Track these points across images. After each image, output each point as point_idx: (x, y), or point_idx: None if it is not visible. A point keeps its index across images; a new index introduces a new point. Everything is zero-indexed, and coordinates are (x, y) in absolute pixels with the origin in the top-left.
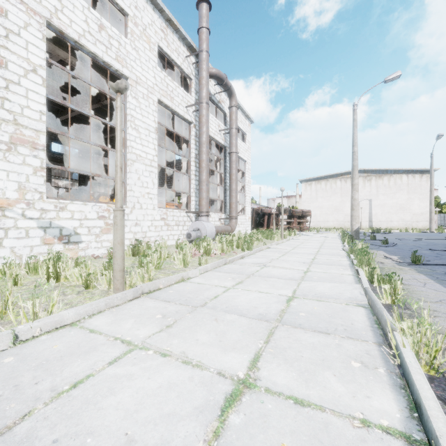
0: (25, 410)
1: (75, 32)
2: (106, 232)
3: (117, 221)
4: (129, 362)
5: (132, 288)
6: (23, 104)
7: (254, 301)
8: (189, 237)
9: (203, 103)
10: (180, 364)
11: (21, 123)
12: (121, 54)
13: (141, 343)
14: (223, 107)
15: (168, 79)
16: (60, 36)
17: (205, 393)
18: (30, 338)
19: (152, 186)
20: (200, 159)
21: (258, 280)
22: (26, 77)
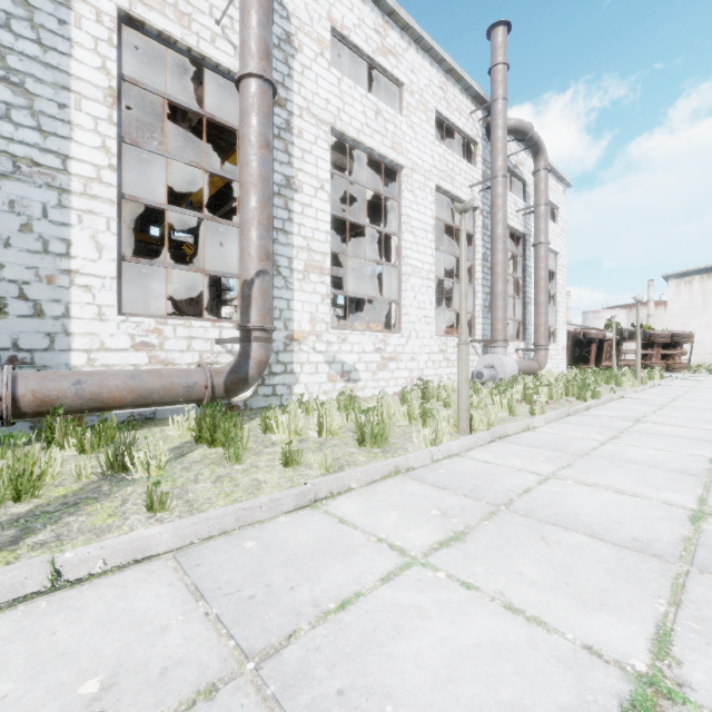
0: (506, 498)
1: (354, 129)
2: (382, 368)
3: (463, 356)
4: (556, 485)
5: (488, 430)
6: (313, 226)
7: (655, 457)
8: (479, 377)
9: (499, 177)
10: (613, 492)
11: (312, 248)
12: (397, 138)
13: (551, 475)
14: (521, 173)
15: (448, 153)
16: (341, 139)
17: (662, 511)
18: (437, 460)
19: (429, 306)
20: (493, 262)
21: (642, 437)
22: (315, 197)
